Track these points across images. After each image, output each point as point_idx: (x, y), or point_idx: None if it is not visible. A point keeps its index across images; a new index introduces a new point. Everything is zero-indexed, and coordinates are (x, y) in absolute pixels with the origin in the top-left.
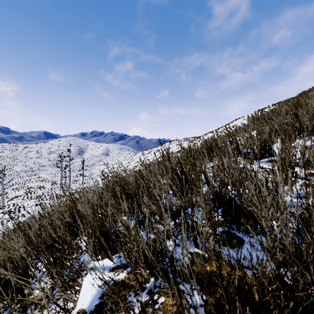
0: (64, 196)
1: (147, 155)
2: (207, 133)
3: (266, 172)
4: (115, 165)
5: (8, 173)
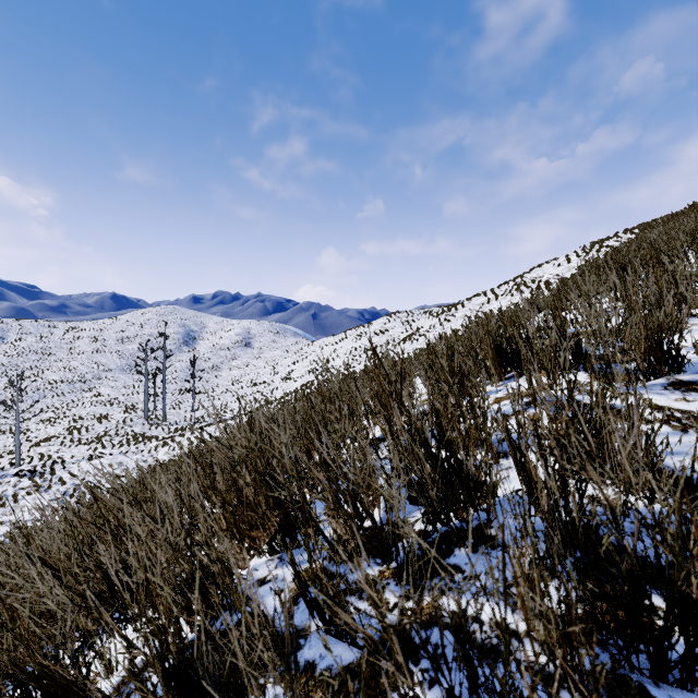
0: (151, 437)
1: (337, 346)
2: (473, 297)
3: (675, 424)
4: (264, 369)
5: (31, 387)
